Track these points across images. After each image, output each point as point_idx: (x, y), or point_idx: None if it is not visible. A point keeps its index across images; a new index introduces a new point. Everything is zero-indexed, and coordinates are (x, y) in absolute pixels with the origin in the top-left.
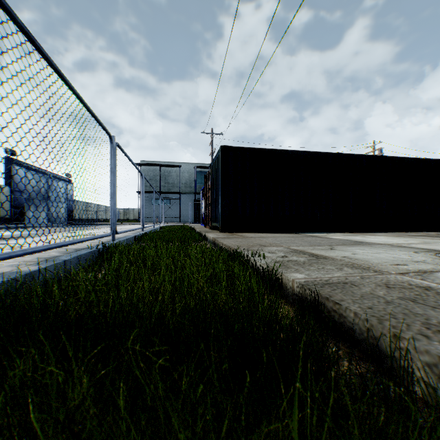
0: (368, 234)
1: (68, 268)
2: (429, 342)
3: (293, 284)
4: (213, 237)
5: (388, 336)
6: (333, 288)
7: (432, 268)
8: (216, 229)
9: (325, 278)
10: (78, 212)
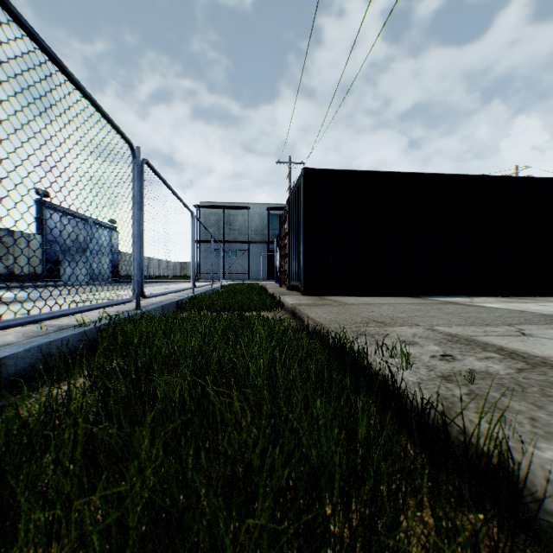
0: (537, 299)
1: (10, 372)
2: None
3: None
4: (292, 303)
5: None
6: None
7: None
8: (295, 290)
9: None
10: (124, 267)
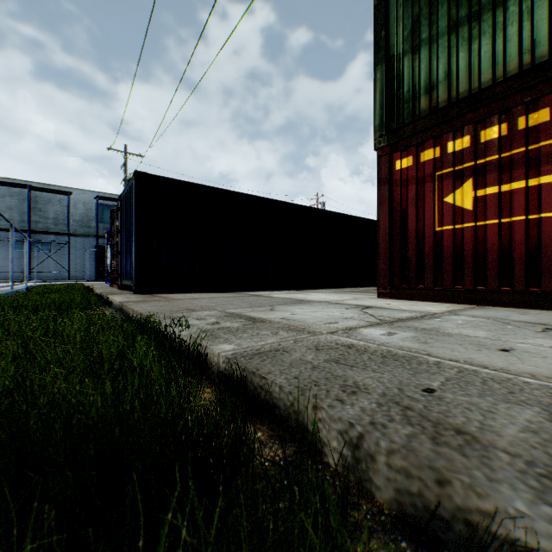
0: (311, 291)
1: None
2: (343, 407)
3: (219, 359)
4: (120, 301)
5: (309, 408)
6: (264, 358)
7: (358, 324)
8: (129, 290)
9: (257, 346)
10: None
